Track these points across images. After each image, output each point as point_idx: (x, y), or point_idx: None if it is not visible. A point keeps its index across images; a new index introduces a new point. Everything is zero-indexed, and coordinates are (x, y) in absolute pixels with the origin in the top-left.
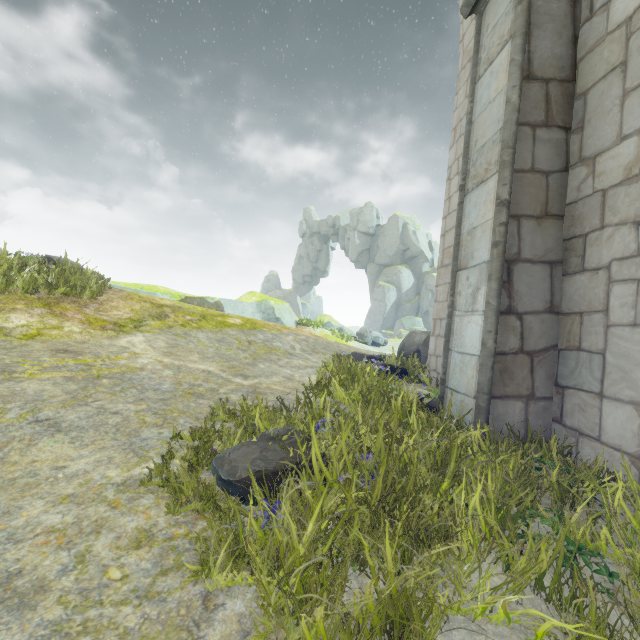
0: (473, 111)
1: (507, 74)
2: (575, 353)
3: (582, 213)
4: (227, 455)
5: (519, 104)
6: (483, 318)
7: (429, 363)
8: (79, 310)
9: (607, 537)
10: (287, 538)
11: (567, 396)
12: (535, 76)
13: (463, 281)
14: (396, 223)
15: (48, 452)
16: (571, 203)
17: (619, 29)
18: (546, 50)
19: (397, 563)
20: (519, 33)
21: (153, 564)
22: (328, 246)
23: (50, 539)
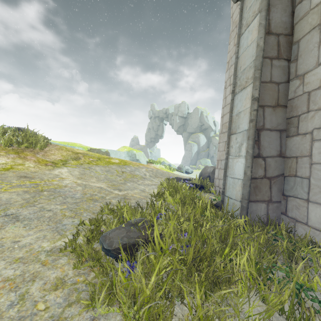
0: (239, 51)
1: (257, 31)
2: (293, 178)
3: (297, 104)
4: (108, 234)
5: (264, 47)
6: (245, 159)
7: (215, 182)
8: (34, 155)
9: (317, 281)
10: (140, 285)
11: (289, 201)
12: (272, 32)
13: (234, 140)
14: (197, 112)
15: (11, 232)
16: (291, 99)
17: (317, 7)
18: (278, 18)
19: (202, 298)
20: (264, 9)
21: (64, 299)
22: (163, 123)
23: (5, 285)
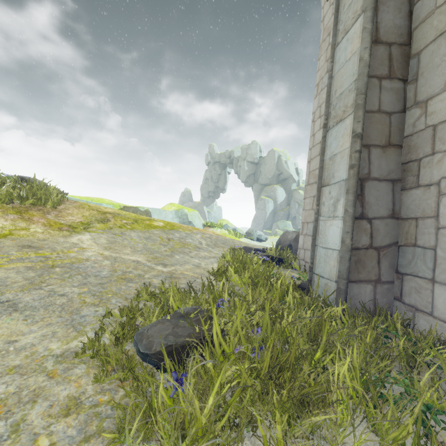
0: (333, 69)
1: (360, 39)
2: (412, 248)
3: (417, 143)
4: (146, 331)
5: (369, 61)
6: (342, 222)
7: (299, 254)
8: (43, 216)
9: None
10: (191, 409)
11: (405, 281)
12: (381, 41)
13: (326, 194)
14: (273, 155)
15: (5, 328)
16: (408, 136)
17: (445, 4)
18: (389, 21)
19: (284, 427)
20: (369, 8)
21: (78, 431)
22: (226, 171)
23: None
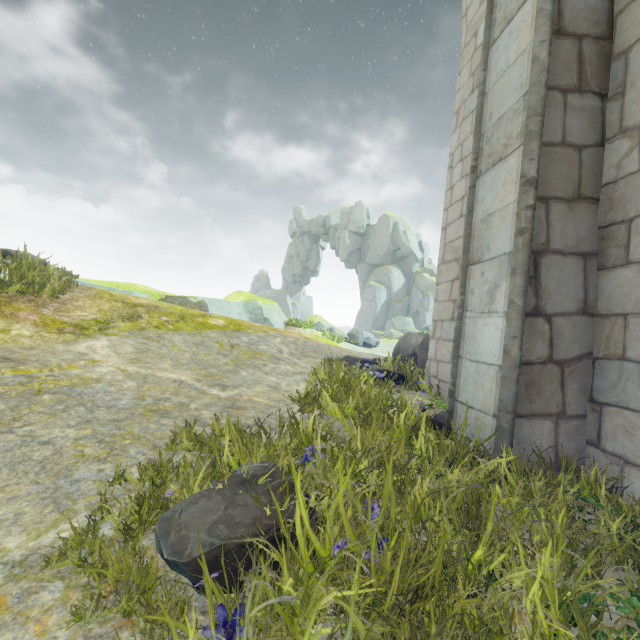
0: (486, 80)
1: (532, 29)
2: (617, 363)
3: (624, 194)
4: (177, 515)
5: (548, 63)
6: (504, 321)
7: (429, 368)
8: (35, 310)
9: None
10: None
11: (607, 415)
12: (566, 31)
13: (476, 277)
14: (386, 223)
15: None
16: (609, 183)
17: None
18: (579, 0)
19: None
20: None
21: None
22: (318, 246)
23: None
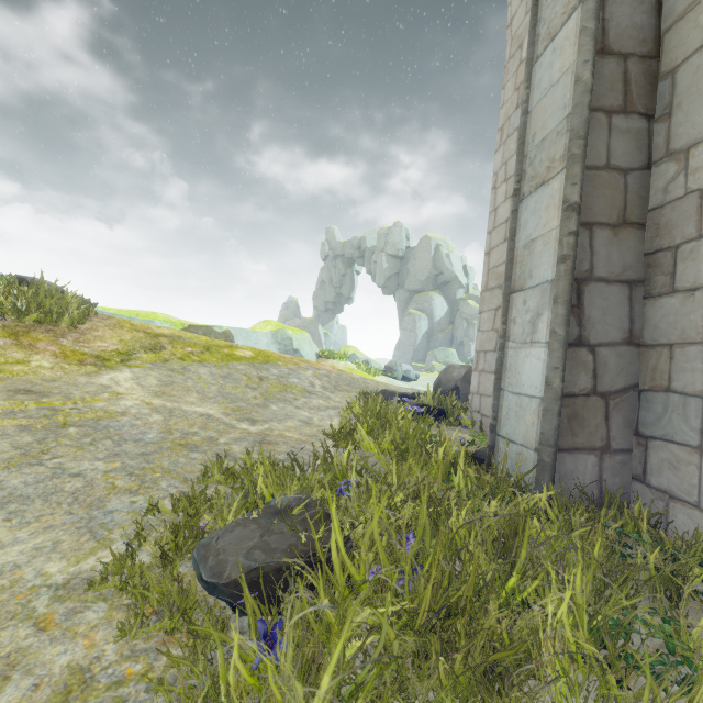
0: (530, 99)
1: (576, 48)
2: (663, 395)
3: (671, 220)
4: (214, 541)
5: (592, 84)
6: (546, 351)
7: (471, 403)
8: (54, 341)
9: None
10: (290, 698)
11: (652, 449)
12: (611, 50)
13: (519, 305)
14: (428, 245)
15: None
16: (655, 208)
17: None
18: (624, 18)
19: None
20: None
21: None
22: (353, 270)
23: None
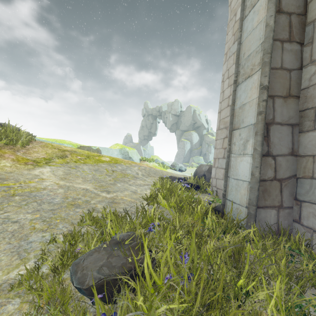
0: (241, 36)
1: (265, 10)
2: (309, 180)
3: (313, 94)
4: (82, 261)
5: (274, 27)
6: (251, 158)
7: (212, 182)
8: (13, 153)
9: None
10: None
11: (304, 207)
12: (283, 11)
13: (237, 136)
14: (190, 110)
15: None
16: (305, 88)
17: None
18: None
19: None
20: None
21: None
22: (156, 121)
23: None
